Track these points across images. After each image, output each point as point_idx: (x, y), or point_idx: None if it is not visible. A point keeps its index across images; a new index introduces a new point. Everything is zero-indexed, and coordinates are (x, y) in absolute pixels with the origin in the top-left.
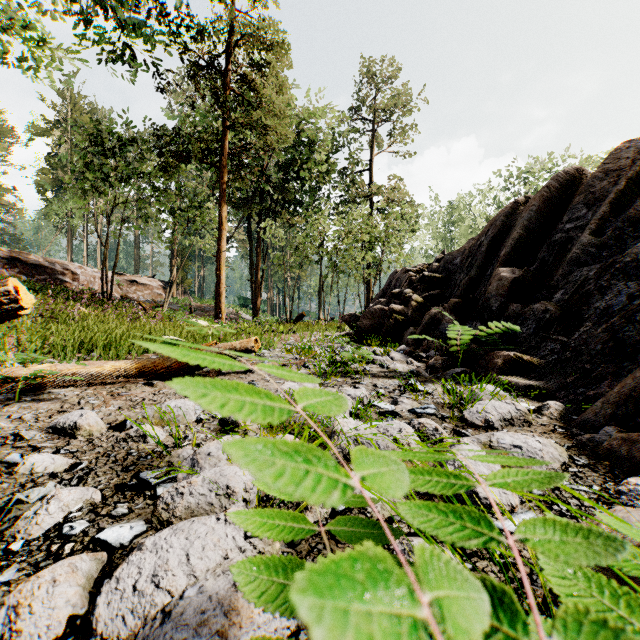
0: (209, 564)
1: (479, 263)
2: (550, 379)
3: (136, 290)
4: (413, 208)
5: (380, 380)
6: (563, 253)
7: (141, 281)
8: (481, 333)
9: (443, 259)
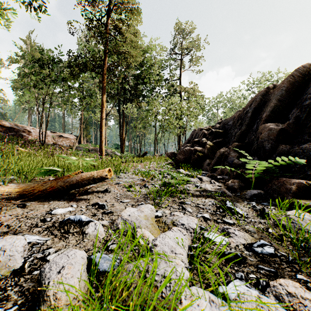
0: None
1: (247, 122)
2: None
3: (62, 140)
4: (202, 98)
5: (199, 199)
6: None
7: (65, 136)
8: (269, 165)
9: (222, 122)
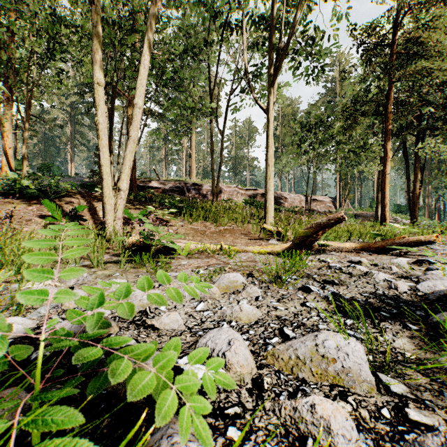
0: None
1: None
2: None
3: (316, 205)
4: None
5: None
6: None
7: (319, 199)
8: None
9: None
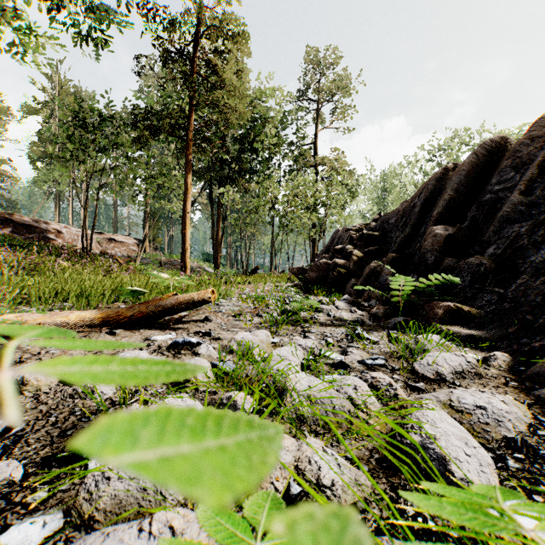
0: None
1: (413, 222)
2: (490, 329)
3: (114, 247)
4: (352, 176)
5: (328, 328)
6: (493, 212)
7: (118, 239)
8: (420, 285)
9: (380, 219)
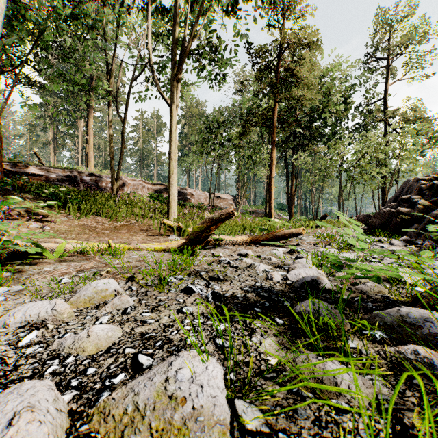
0: (310, 274)
1: None
2: None
3: (219, 202)
4: (431, 122)
5: None
6: None
7: (222, 196)
8: None
9: None
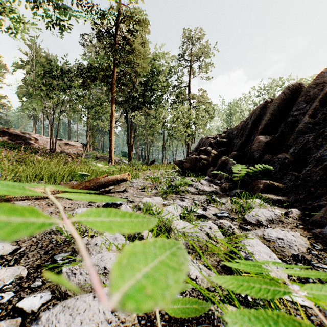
0: None
1: (247, 133)
2: (290, 196)
3: (68, 148)
4: (211, 106)
5: (196, 196)
6: (293, 127)
7: (71, 143)
8: (250, 170)
9: (227, 131)
